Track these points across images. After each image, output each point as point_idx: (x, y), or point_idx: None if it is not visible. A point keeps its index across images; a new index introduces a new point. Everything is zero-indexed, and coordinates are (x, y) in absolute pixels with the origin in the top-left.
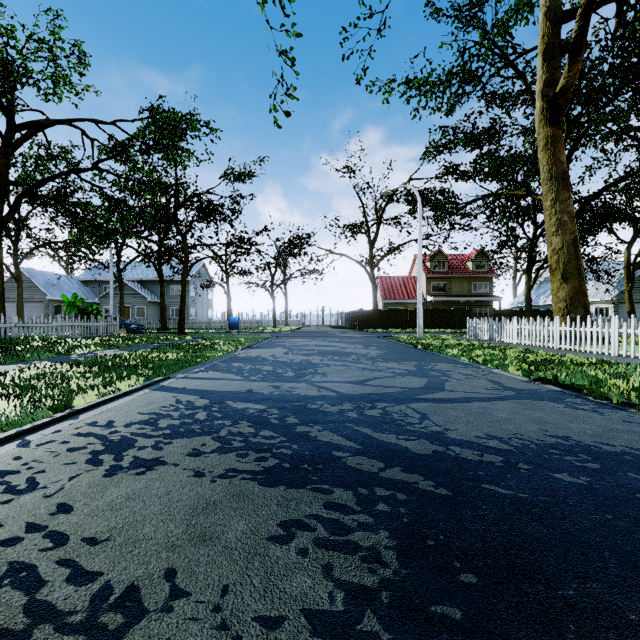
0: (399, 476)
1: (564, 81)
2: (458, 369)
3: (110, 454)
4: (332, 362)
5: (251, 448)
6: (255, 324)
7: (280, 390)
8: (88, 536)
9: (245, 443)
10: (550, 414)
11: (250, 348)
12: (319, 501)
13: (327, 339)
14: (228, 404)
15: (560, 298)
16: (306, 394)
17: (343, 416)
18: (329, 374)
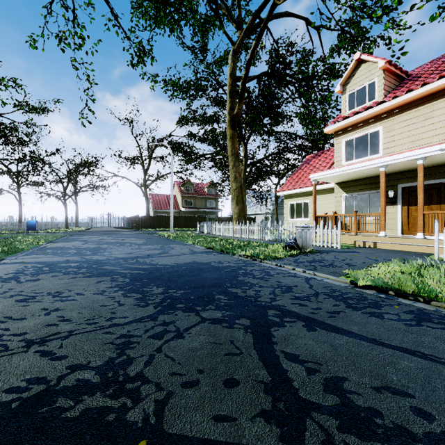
0: (136, 272)
1: (237, 110)
2: (180, 246)
3: (11, 280)
4: (115, 247)
5: (79, 273)
6: (48, 226)
7: (86, 258)
8: (31, 290)
9: (76, 272)
10: (198, 257)
11: (53, 242)
12: (109, 278)
13: (112, 235)
14: (58, 265)
15: (235, 213)
16: (100, 259)
17: (119, 263)
18: (113, 251)
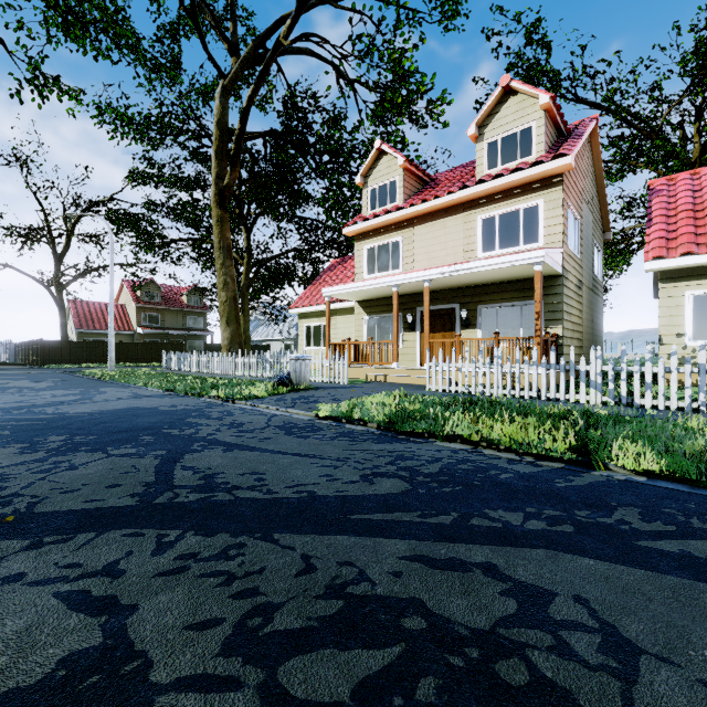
0: (24, 423)
1: (228, 180)
2: (119, 390)
3: None
4: None
5: None
6: None
7: None
8: None
9: None
10: (143, 401)
11: None
12: None
13: None
14: None
15: (225, 337)
16: None
17: None
18: None
